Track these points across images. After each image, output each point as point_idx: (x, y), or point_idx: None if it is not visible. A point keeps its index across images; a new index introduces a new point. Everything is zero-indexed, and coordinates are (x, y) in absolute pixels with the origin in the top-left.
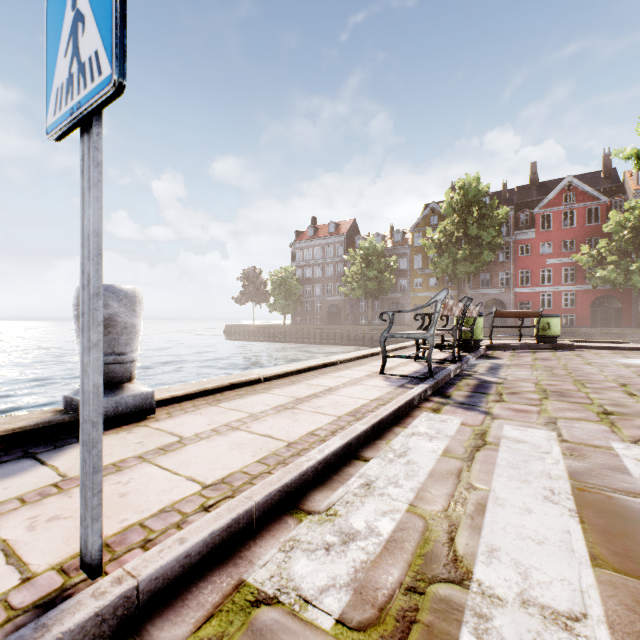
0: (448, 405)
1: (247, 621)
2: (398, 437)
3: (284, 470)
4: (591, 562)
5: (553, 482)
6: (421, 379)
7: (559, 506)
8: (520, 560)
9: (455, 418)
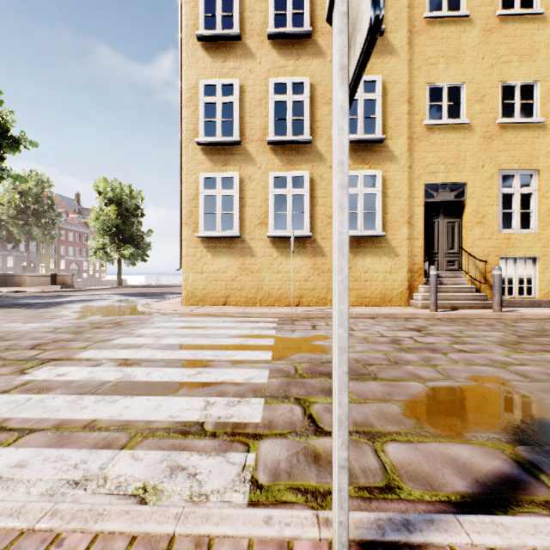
0: None
1: (273, 483)
2: None
3: (94, 522)
4: (172, 396)
5: (88, 399)
6: None
7: (122, 399)
8: (178, 410)
9: None
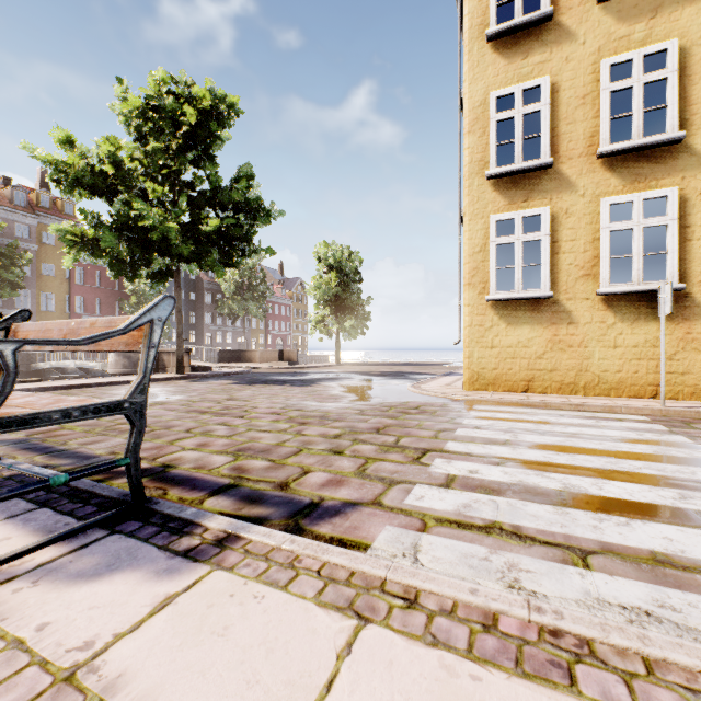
0: (309, 526)
1: None
2: None
3: None
4: None
5: (577, 514)
6: (128, 518)
7: (632, 523)
8: None
9: (392, 531)
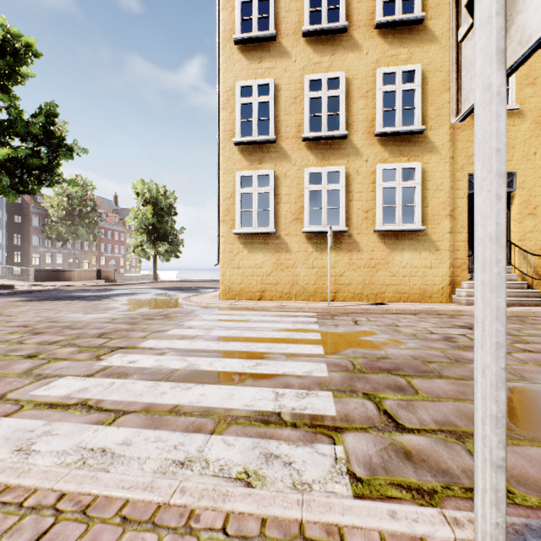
0: None
1: (372, 478)
2: (30, 461)
3: (223, 501)
4: (241, 386)
5: (164, 385)
6: None
7: (194, 387)
8: (250, 399)
9: None
